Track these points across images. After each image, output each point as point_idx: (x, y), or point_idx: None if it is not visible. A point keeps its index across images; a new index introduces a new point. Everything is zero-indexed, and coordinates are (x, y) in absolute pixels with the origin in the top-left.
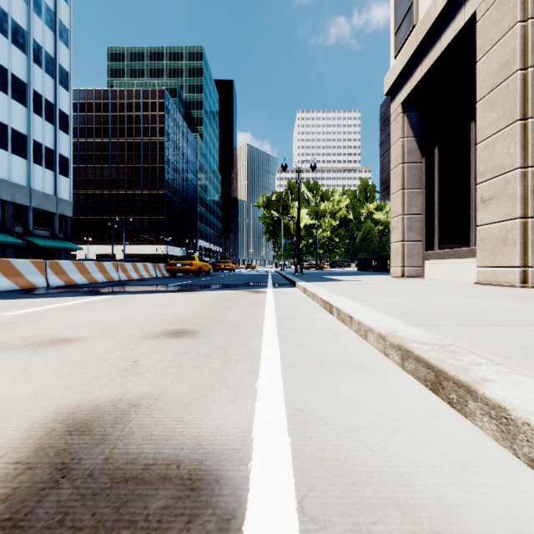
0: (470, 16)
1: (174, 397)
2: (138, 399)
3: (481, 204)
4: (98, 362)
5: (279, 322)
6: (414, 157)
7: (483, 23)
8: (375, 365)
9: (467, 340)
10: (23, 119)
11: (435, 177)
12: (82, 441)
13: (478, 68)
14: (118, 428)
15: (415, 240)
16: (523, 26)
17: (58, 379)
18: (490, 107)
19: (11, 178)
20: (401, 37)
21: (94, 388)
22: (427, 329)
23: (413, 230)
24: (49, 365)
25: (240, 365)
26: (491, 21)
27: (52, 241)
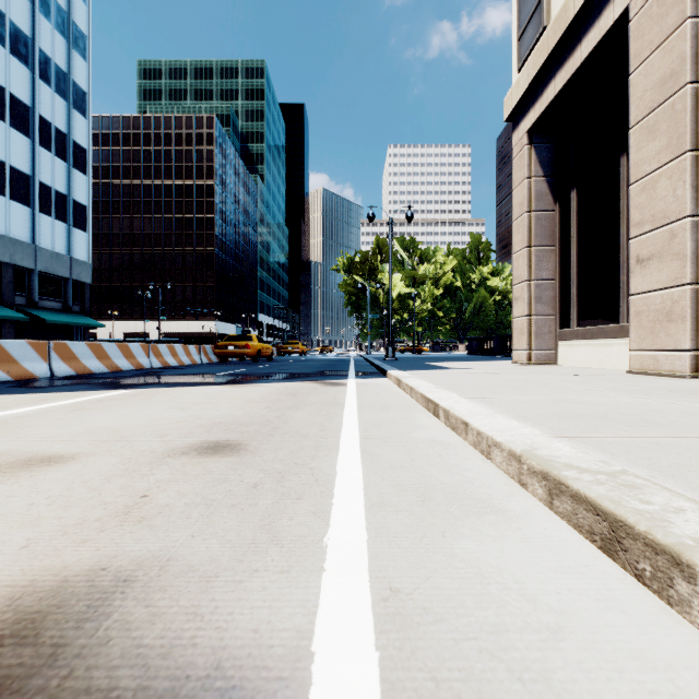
0: (621, 12)
1: (192, 564)
2: (134, 567)
3: (636, 266)
4: (87, 497)
5: (362, 430)
6: (544, 203)
7: (639, 21)
8: (507, 501)
9: (645, 464)
10: (26, 154)
11: (573, 230)
12: (15, 661)
13: (632, 82)
14: (86, 630)
15: (545, 314)
16: (695, 23)
17: (17, 528)
18: (649, 134)
19: (9, 233)
20: (527, 44)
21: (68, 546)
22: (580, 443)
23: (543, 301)
24: (12, 502)
25: (303, 503)
26: (650, 18)
27: (65, 316)
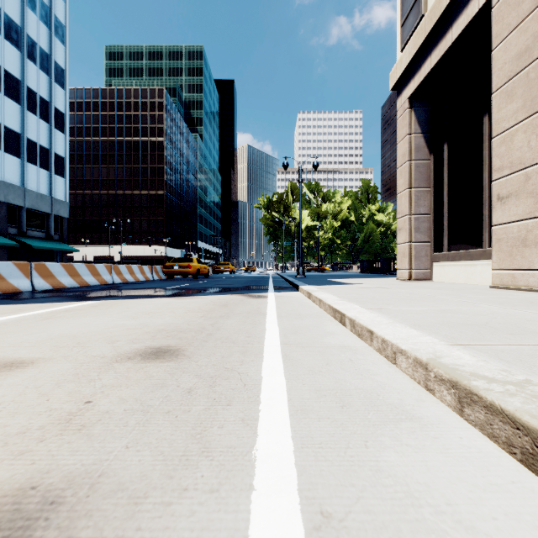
0: (484, 1)
1: (123, 481)
2: (64, 486)
3: (497, 202)
4: (35, 403)
5: (282, 336)
6: (421, 154)
7: (500, 8)
8: (418, 407)
9: None
10: (17, 117)
11: (445, 175)
12: None
13: (494, 57)
14: None
15: (422, 241)
16: None
17: None
18: (507, 97)
19: (4, 178)
20: (409, 29)
21: (5, 459)
22: (476, 351)
23: (421, 231)
24: None
25: (232, 409)
26: (508, 5)
27: (47, 242)
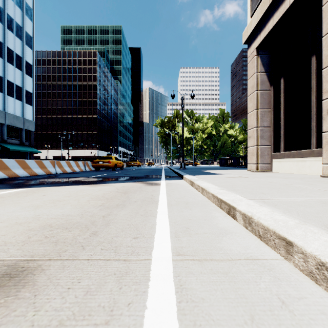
0: None
1: None
2: None
3: (327, 115)
4: None
5: (173, 237)
6: (265, 86)
7: None
8: None
9: None
10: (0, 66)
11: (282, 99)
12: None
13: (324, 10)
14: None
15: (265, 145)
16: None
17: None
18: None
19: None
20: (256, 1)
21: None
22: None
23: (264, 138)
24: None
25: None
26: None
27: (20, 147)
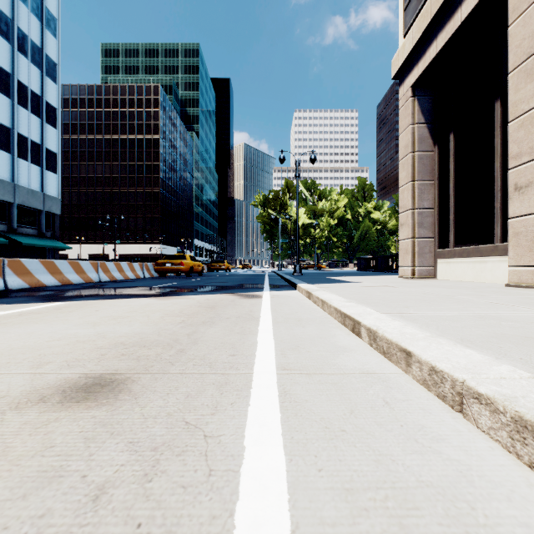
0: None
1: None
2: None
3: (514, 193)
4: None
5: (279, 354)
6: (425, 145)
7: None
8: None
9: None
10: (7, 111)
11: (451, 166)
12: None
13: (511, 33)
14: None
15: (426, 237)
16: None
17: None
18: (527, 76)
19: None
20: (412, 13)
21: None
22: None
23: (424, 226)
24: None
25: None
26: None
27: (39, 240)
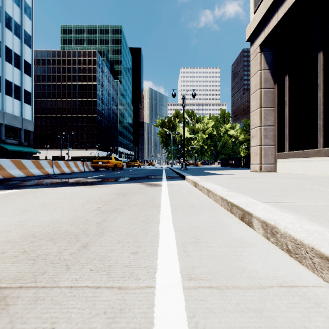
0: None
1: None
2: None
3: None
4: None
5: (181, 251)
6: (268, 84)
7: None
8: None
9: None
10: None
11: (286, 97)
12: None
13: None
14: None
15: (269, 145)
16: None
17: None
18: None
19: None
20: None
21: None
22: None
23: (268, 137)
24: None
25: None
26: None
27: (19, 147)
